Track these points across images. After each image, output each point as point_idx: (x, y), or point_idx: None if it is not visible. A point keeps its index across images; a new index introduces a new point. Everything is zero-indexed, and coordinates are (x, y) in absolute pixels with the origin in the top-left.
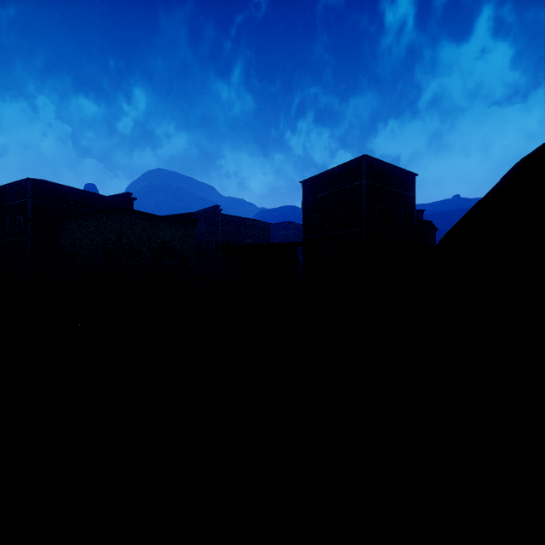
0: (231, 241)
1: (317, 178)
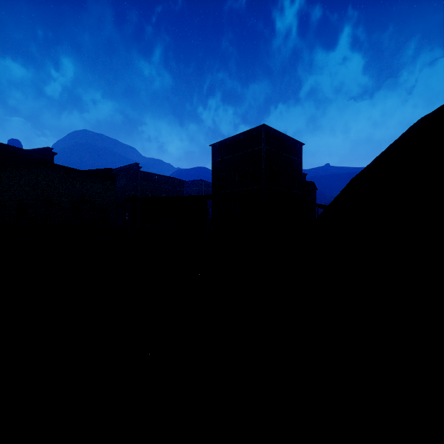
0: (149, 195)
1: (224, 142)
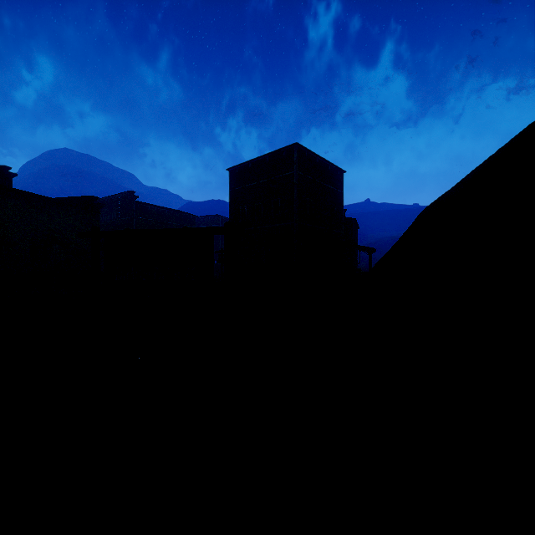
0: None
1: (245, 166)
